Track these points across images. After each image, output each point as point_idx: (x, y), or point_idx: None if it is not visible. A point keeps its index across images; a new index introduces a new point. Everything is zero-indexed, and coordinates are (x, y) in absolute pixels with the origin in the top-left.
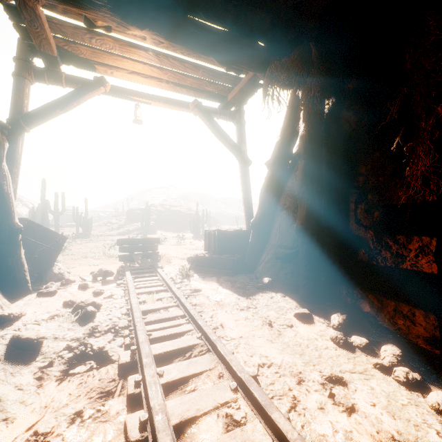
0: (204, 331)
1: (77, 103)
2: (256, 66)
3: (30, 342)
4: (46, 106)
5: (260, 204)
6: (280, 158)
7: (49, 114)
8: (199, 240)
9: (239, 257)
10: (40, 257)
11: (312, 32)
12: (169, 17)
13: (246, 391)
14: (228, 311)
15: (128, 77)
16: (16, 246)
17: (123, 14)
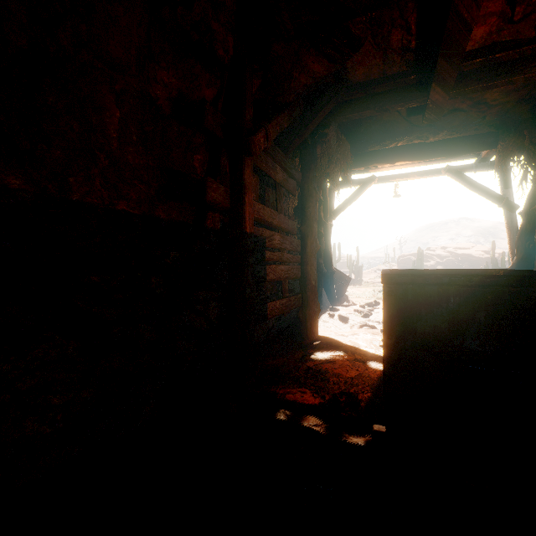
0: None
1: (358, 196)
2: (485, 148)
3: (345, 317)
4: (343, 203)
5: (516, 251)
6: (531, 208)
7: (344, 207)
8: None
9: None
10: (338, 289)
11: (526, 121)
12: (408, 153)
13: None
14: None
15: (389, 169)
16: (333, 280)
17: (383, 162)
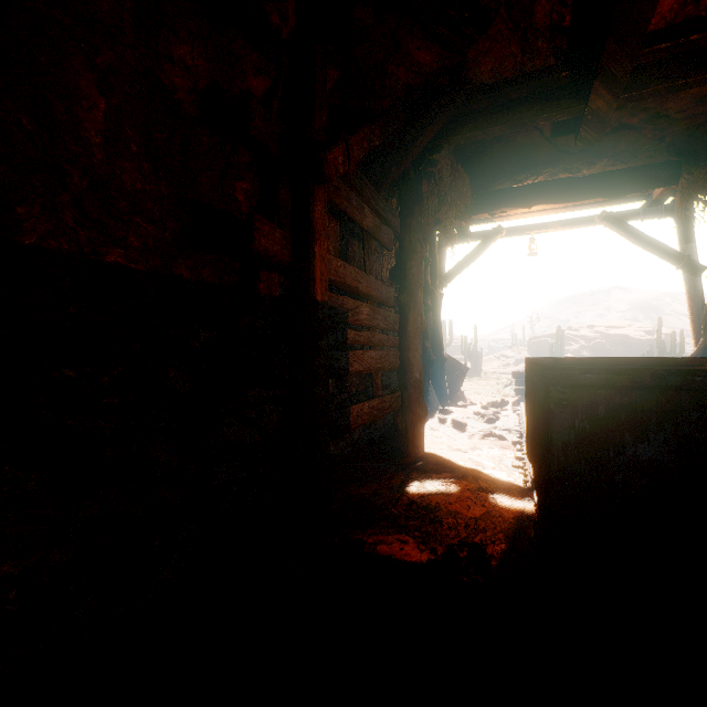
0: None
1: (478, 255)
2: (661, 184)
3: (461, 423)
4: (457, 264)
5: (703, 330)
6: None
7: (459, 270)
8: None
9: None
10: (450, 383)
11: None
12: (551, 192)
13: None
14: None
15: (522, 217)
16: (443, 371)
17: (515, 205)
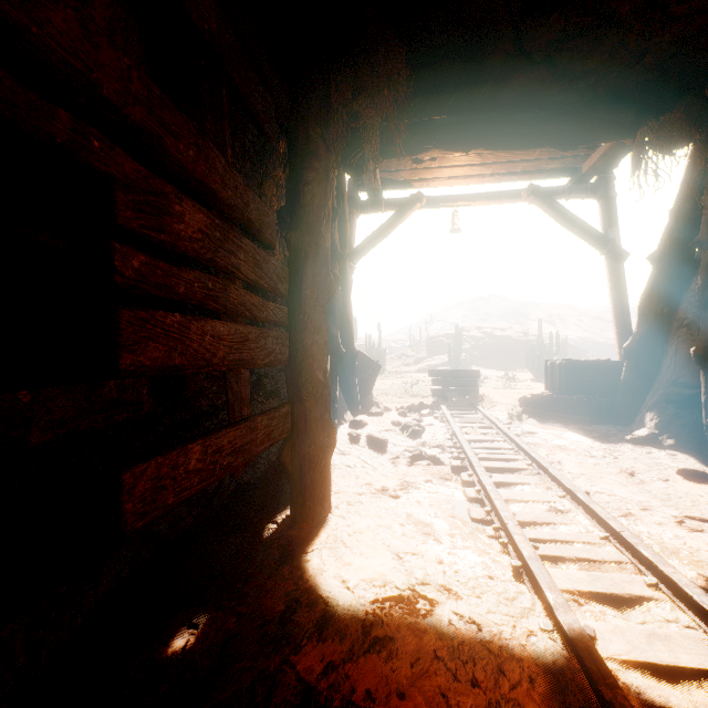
0: (535, 460)
1: (395, 227)
2: (618, 135)
3: (380, 441)
4: (370, 237)
5: (639, 319)
6: (672, 247)
7: (372, 244)
8: (542, 384)
9: (601, 401)
10: (360, 384)
11: None
12: (495, 131)
13: (574, 500)
14: (572, 454)
15: (444, 184)
16: (354, 369)
17: (449, 146)
